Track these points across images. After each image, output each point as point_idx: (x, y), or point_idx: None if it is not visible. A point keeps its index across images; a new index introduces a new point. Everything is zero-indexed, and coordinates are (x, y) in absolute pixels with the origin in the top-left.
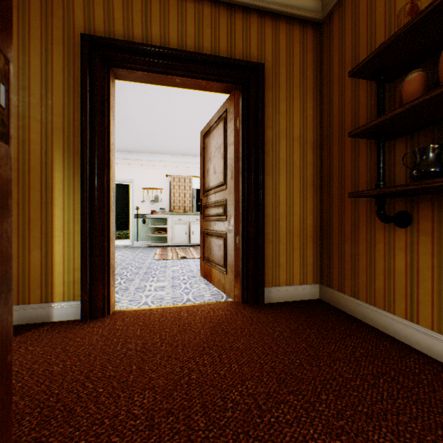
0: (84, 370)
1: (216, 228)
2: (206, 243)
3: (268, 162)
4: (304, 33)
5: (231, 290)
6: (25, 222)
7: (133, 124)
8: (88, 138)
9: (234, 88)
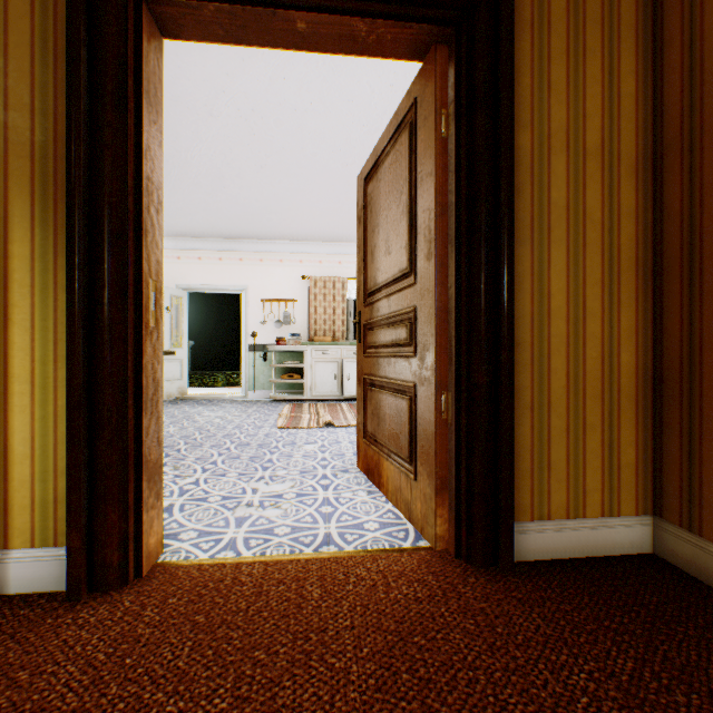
0: None
1: (390, 372)
2: (370, 404)
3: (520, 211)
4: None
5: (427, 520)
6: None
7: (241, 184)
8: (85, 158)
9: (436, 37)
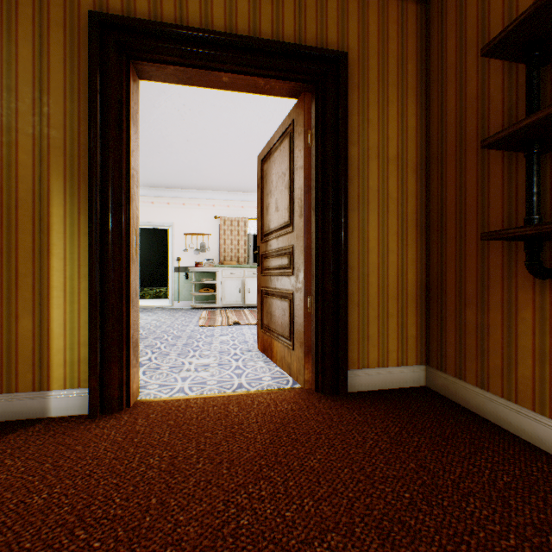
0: (77, 505)
1: (278, 285)
2: (265, 306)
3: (352, 192)
4: (403, 10)
5: (300, 372)
6: (11, 277)
7: (172, 151)
8: (99, 158)
9: (305, 89)
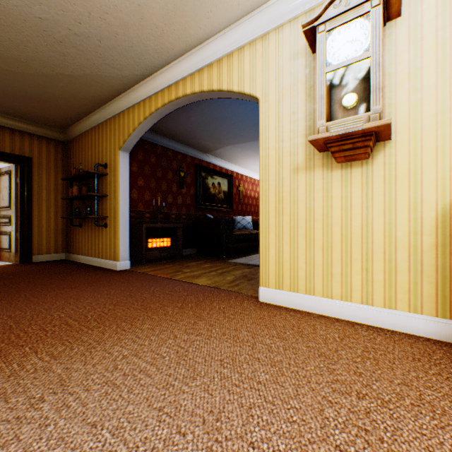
0: None
1: (5, 229)
2: None
3: (36, 200)
4: (57, 144)
5: (14, 259)
6: None
7: None
8: None
9: (16, 164)
